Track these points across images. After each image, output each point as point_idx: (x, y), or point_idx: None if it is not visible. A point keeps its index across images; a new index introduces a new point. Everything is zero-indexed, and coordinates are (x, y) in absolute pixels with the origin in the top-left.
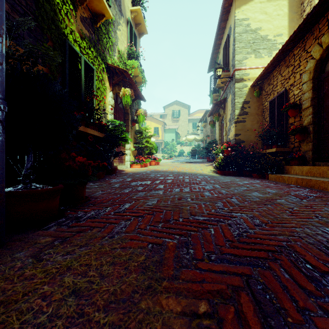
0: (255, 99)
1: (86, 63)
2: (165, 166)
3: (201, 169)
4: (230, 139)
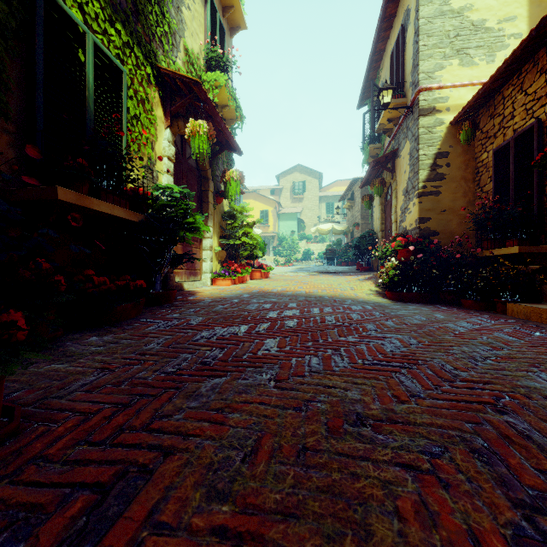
0: (460, 149)
1: (101, 53)
2: (281, 282)
3: (352, 288)
4: (407, 228)
